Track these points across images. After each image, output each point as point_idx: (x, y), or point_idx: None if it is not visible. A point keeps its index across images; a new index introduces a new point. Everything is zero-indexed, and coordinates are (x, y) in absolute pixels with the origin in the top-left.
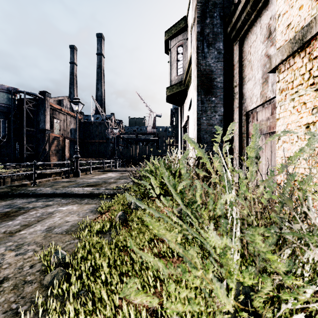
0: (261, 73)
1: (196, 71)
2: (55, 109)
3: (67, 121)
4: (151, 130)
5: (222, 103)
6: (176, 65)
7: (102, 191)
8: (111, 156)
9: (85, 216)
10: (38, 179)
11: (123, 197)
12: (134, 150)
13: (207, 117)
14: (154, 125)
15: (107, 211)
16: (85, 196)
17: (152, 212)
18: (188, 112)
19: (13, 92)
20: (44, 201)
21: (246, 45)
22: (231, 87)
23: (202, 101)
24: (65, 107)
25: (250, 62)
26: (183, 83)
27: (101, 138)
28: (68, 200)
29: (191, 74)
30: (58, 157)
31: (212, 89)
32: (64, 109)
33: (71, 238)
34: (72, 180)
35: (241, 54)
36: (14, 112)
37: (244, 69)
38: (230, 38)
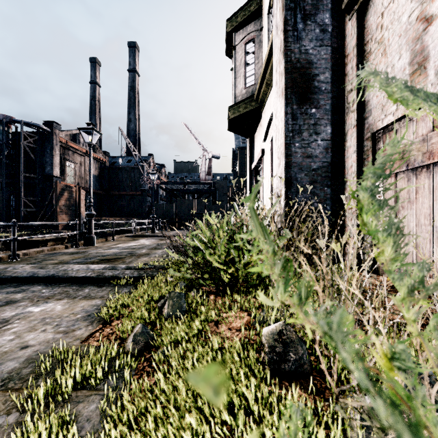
0: (407, 56)
1: (282, 64)
2: (68, 147)
3: (85, 165)
4: (205, 177)
5: (329, 119)
6: (244, 71)
7: (118, 272)
8: (148, 215)
9: (69, 331)
10: (24, 249)
11: (153, 284)
12: (180, 205)
13: (303, 143)
14: (209, 170)
15: (117, 317)
16: (88, 281)
17: (206, 328)
18: (262, 145)
19: (6, 122)
20: (8, 293)
21: (371, 15)
22: (341, 93)
23: (294, 115)
24: (82, 144)
25: (382, 43)
26: (255, 99)
27: (134, 189)
28: (55, 291)
29: (269, 81)
30: (70, 216)
31: (312, 93)
32: (81, 147)
33: (3, 408)
34: (81, 251)
35: (361, 33)
36: (7, 151)
37: (367, 59)
38: (340, 10)
